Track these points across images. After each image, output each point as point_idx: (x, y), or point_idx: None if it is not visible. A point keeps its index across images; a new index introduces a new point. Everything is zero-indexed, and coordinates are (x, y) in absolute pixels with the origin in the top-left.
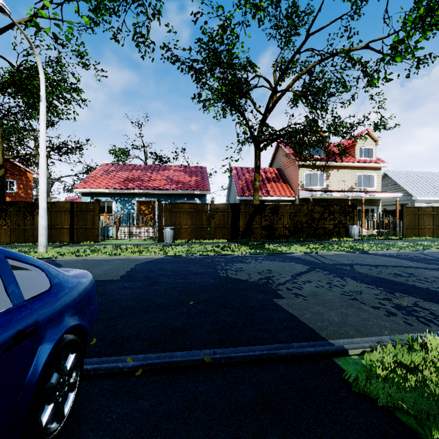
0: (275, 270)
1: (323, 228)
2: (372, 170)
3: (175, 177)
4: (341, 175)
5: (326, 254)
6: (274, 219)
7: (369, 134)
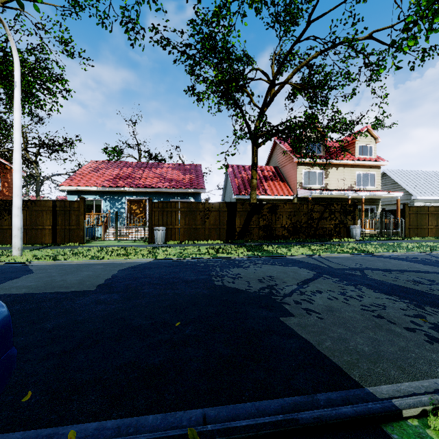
0: (277, 277)
1: (323, 228)
2: (371, 168)
3: (168, 175)
4: (340, 173)
5: (330, 257)
6: (272, 218)
7: (369, 132)
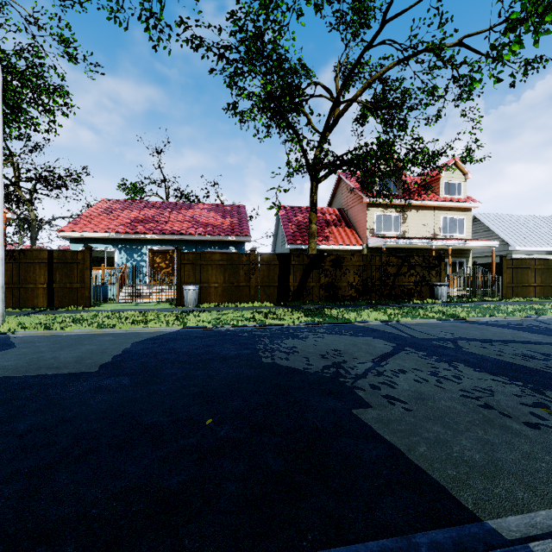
0: (346, 351)
1: (401, 287)
2: (460, 211)
3: (202, 218)
4: (421, 217)
5: (412, 323)
6: (336, 274)
7: (457, 165)
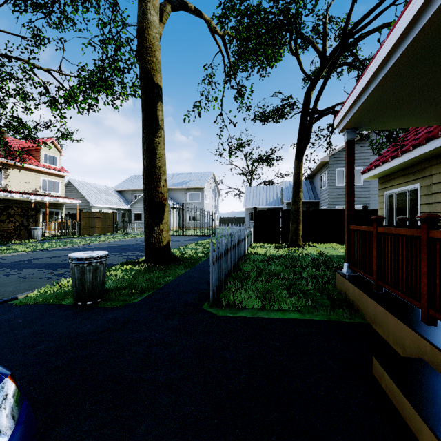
0: None
1: (0, 231)
2: (57, 177)
3: None
4: (24, 176)
5: (5, 256)
6: None
7: (54, 144)
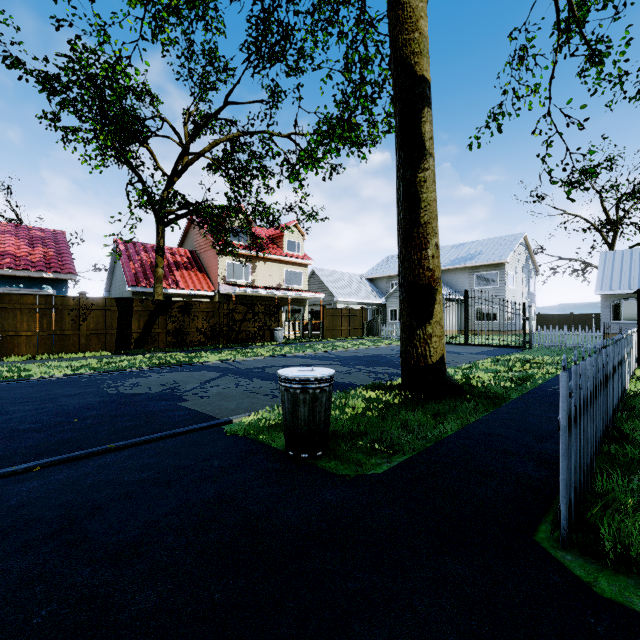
0: (182, 380)
1: (247, 332)
2: (299, 266)
3: None
4: (269, 268)
5: (245, 360)
6: (184, 320)
7: (297, 227)
